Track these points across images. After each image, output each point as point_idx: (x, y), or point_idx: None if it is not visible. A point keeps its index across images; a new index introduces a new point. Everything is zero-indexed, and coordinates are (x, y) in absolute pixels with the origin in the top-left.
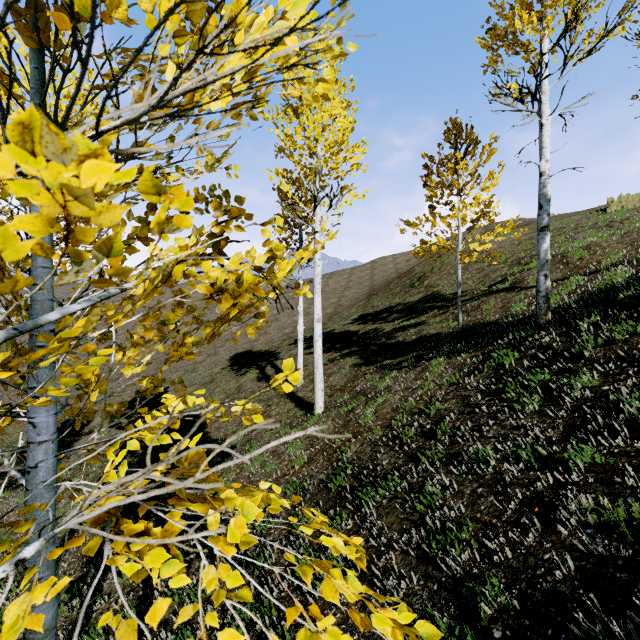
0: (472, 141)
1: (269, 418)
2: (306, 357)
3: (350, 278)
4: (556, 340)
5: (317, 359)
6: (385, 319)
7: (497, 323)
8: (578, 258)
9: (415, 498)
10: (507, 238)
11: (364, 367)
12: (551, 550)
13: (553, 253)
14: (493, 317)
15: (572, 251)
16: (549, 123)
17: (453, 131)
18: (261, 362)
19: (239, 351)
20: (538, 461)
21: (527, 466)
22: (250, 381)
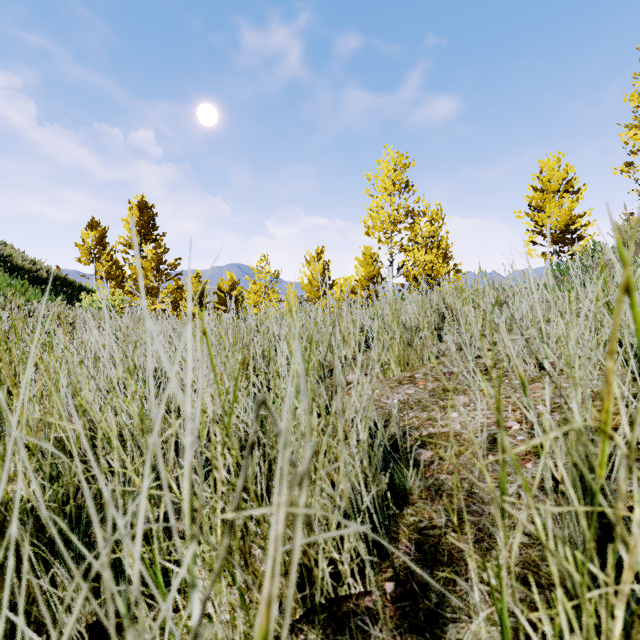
0: None
1: None
2: None
3: None
4: None
5: None
6: None
7: None
8: None
9: None
10: None
11: None
12: None
13: None
14: None
15: None
16: None
17: None
18: None
19: None
20: None
21: None
22: None
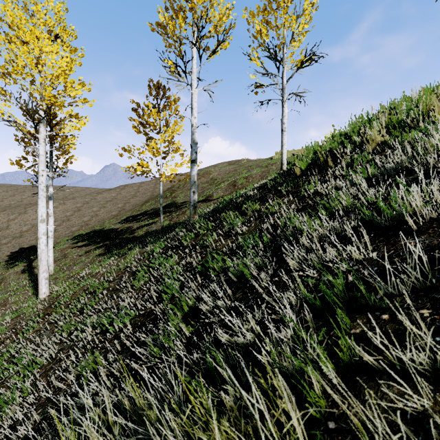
0: (167, 98)
1: (4, 307)
2: (71, 250)
3: (138, 189)
4: (185, 234)
5: (40, 253)
6: (138, 220)
7: (182, 223)
8: (241, 183)
9: (28, 369)
10: (224, 169)
11: (101, 256)
12: (46, 405)
13: (233, 179)
14: (184, 219)
15: (239, 179)
16: (196, 93)
17: (154, 88)
18: (34, 256)
19: (23, 247)
20: (110, 325)
21: (102, 330)
22: (14, 273)
